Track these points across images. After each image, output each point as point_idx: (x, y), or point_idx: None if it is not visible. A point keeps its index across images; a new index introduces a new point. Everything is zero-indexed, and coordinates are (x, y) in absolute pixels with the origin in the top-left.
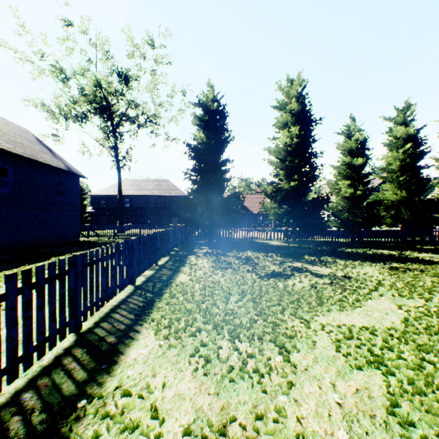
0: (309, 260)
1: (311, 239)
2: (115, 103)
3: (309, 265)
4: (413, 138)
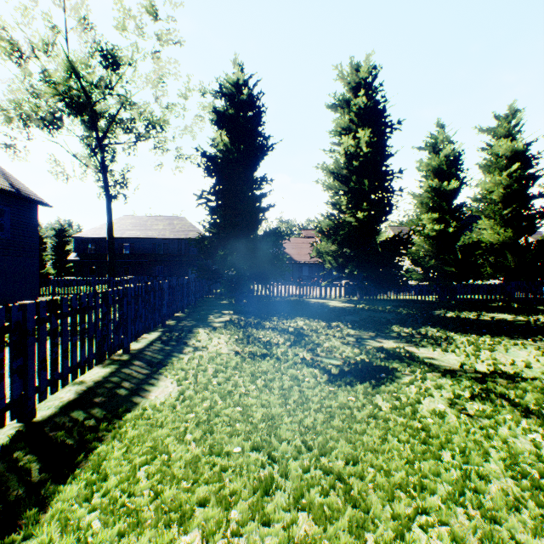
0: (404, 336)
1: (384, 297)
2: (100, 99)
3: (409, 346)
4: (522, 157)
